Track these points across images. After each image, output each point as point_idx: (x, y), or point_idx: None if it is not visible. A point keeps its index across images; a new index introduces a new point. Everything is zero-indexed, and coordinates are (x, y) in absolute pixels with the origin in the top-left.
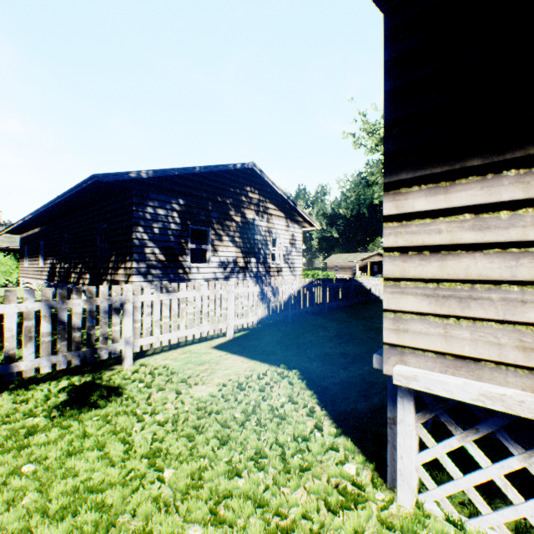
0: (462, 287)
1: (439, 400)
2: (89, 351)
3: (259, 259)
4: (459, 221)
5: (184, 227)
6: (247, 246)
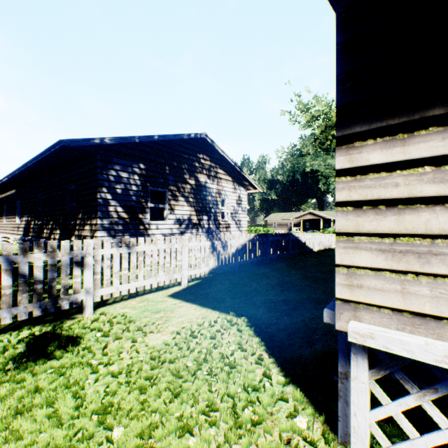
0: (422, 242)
1: (394, 358)
2: (50, 302)
3: (211, 217)
4: (418, 174)
5: (144, 188)
6: (200, 205)
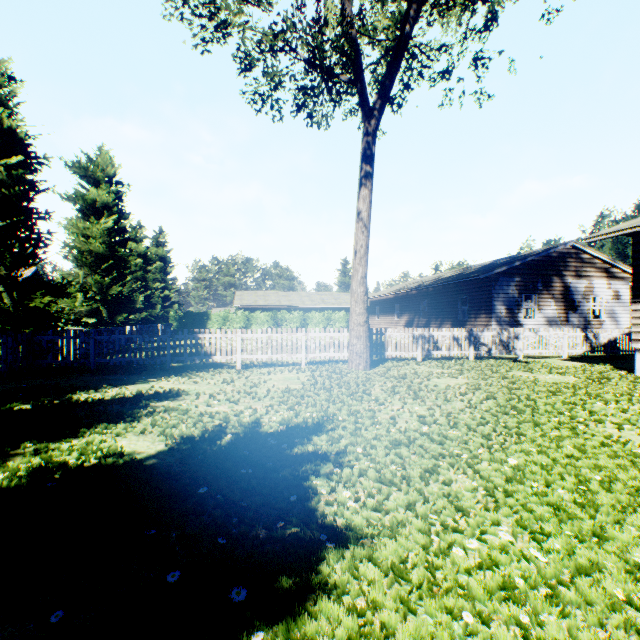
0: None
1: None
2: (508, 351)
3: (578, 315)
4: None
5: (519, 295)
6: (566, 304)
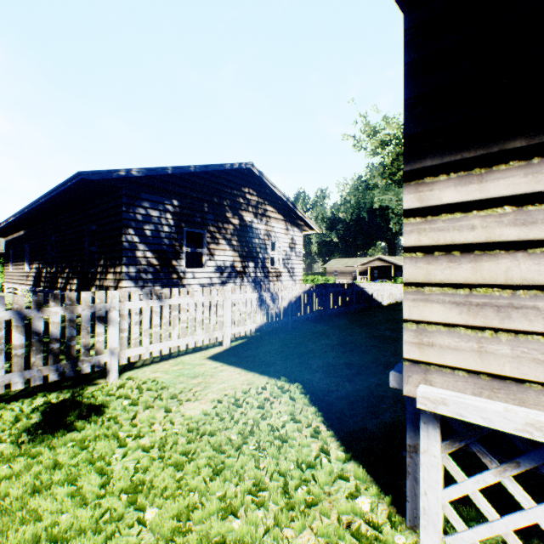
0: (501, 293)
1: (470, 427)
2: (69, 365)
3: (258, 264)
4: (497, 215)
5: (178, 229)
6: (245, 250)
